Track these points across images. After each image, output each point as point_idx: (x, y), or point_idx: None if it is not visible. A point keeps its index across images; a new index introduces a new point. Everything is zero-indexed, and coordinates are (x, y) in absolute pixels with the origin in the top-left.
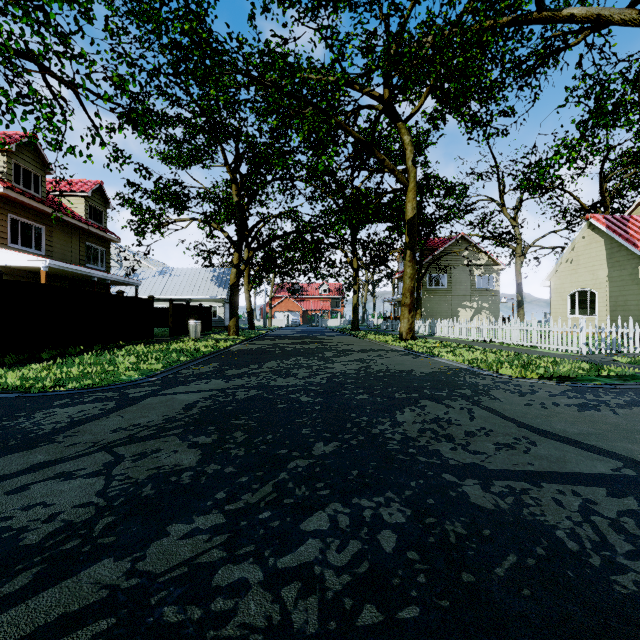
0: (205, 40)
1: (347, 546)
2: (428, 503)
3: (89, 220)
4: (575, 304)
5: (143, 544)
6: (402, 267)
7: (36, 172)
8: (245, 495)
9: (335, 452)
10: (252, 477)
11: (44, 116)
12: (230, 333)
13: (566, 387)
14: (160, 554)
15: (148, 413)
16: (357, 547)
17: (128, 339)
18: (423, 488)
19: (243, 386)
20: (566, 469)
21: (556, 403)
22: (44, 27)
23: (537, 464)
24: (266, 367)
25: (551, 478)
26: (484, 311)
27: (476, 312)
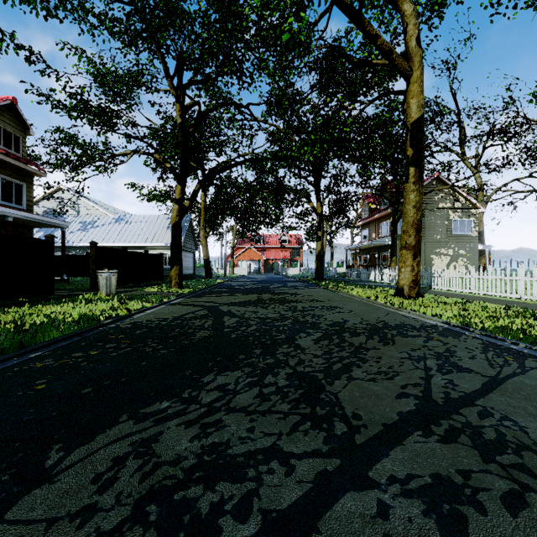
0: None
1: None
2: None
3: None
4: None
5: None
6: (366, 214)
7: None
8: None
9: None
10: None
11: None
12: (171, 285)
13: None
14: None
15: None
16: None
17: None
18: None
19: None
20: None
21: None
22: None
23: None
24: None
25: None
26: (461, 259)
27: (452, 260)
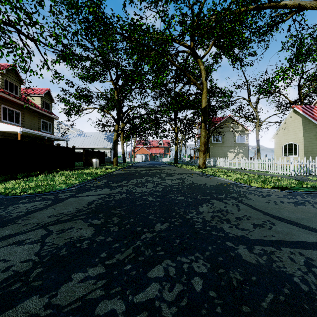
0: (100, 17)
1: (174, 287)
2: (219, 260)
3: (43, 108)
4: (286, 150)
5: (57, 286)
6: (199, 132)
7: (16, 84)
8: (117, 255)
9: (167, 229)
10: (121, 244)
11: (18, 54)
12: (113, 165)
13: (286, 193)
14: (66, 293)
15: (68, 207)
16: (180, 288)
17: (62, 168)
18: (216, 250)
19: (119, 192)
20: (293, 239)
21: (282, 201)
22: (19, 10)
23: (277, 236)
24: (131, 182)
25: (286, 244)
26: (240, 154)
27: (236, 154)
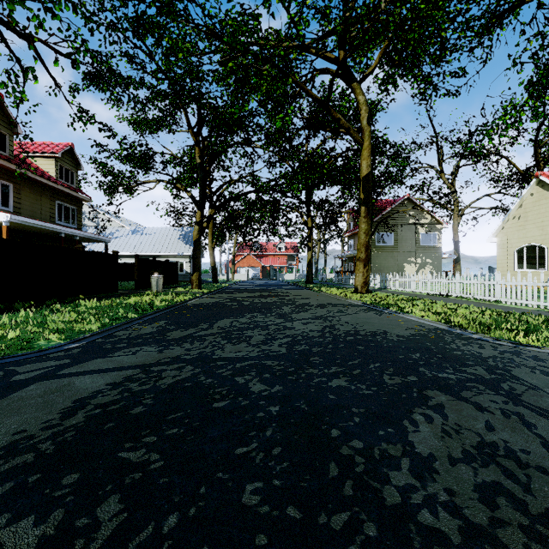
0: None
1: None
2: None
3: (60, 180)
4: (523, 259)
5: None
6: (352, 226)
7: (3, 131)
8: None
9: None
10: None
11: None
12: (193, 286)
13: None
14: None
15: None
16: None
17: (89, 293)
18: None
19: (178, 359)
20: None
21: None
22: None
23: None
24: (217, 327)
25: None
26: (428, 266)
27: (420, 267)
